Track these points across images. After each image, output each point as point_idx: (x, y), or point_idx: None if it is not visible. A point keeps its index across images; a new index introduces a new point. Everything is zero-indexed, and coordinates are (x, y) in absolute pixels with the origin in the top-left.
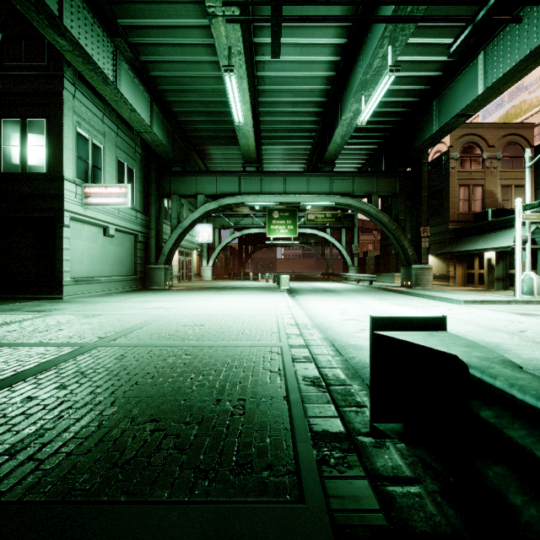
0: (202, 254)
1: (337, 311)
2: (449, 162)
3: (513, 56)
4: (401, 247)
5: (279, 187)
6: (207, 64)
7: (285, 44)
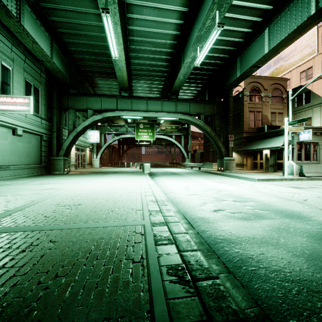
0: (92, 150)
1: (183, 188)
2: (243, 97)
3: (286, 30)
4: (217, 147)
5: (143, 107)
6: (92, 15)
7: (147, 6)
